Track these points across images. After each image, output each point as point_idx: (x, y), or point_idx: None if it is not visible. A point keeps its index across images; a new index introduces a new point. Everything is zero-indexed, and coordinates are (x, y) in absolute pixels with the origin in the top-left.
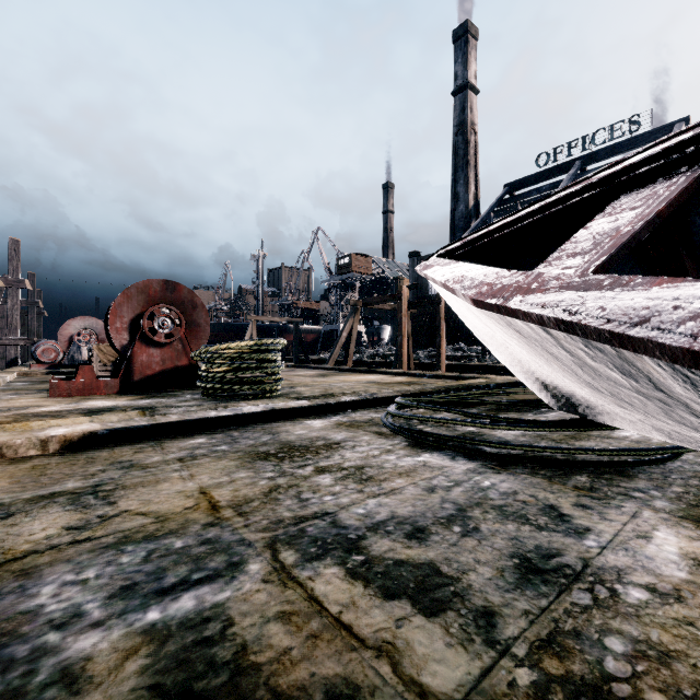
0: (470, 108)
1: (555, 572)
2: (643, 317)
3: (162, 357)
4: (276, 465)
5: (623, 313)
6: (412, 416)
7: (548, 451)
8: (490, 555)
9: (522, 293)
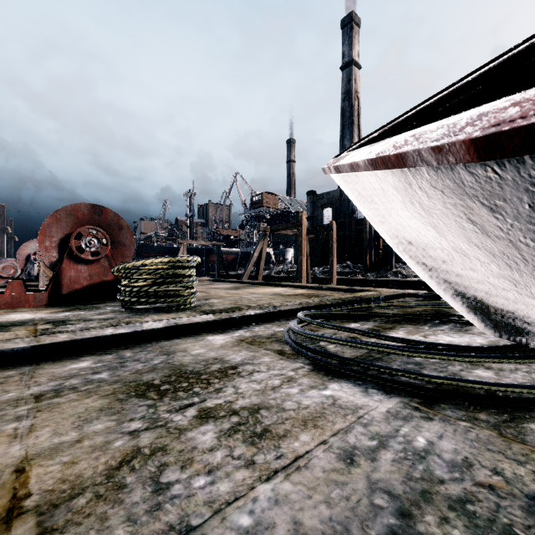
0: (355, 80)
1: None
2: None
3: (89, 272)
4: (151, 406)
5: None
6: (316, 336)
7: (486, 387)
8: None
9: None
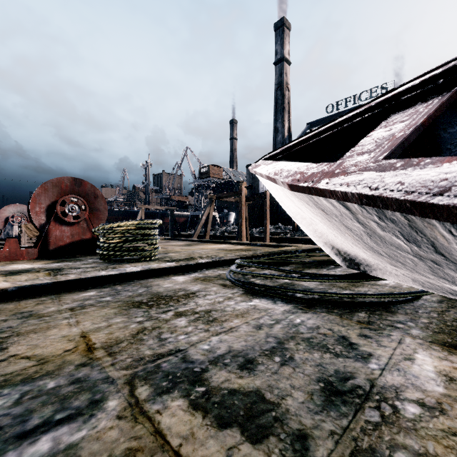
0: (285, 74)
1: (350, 393)
2: (443, 187)
3: (71, 232)
4: (145, 311)
5: (422, 185)
6: (247, 272)
7: (339, 296)
8: (302, 380)
9: (328, 177)
